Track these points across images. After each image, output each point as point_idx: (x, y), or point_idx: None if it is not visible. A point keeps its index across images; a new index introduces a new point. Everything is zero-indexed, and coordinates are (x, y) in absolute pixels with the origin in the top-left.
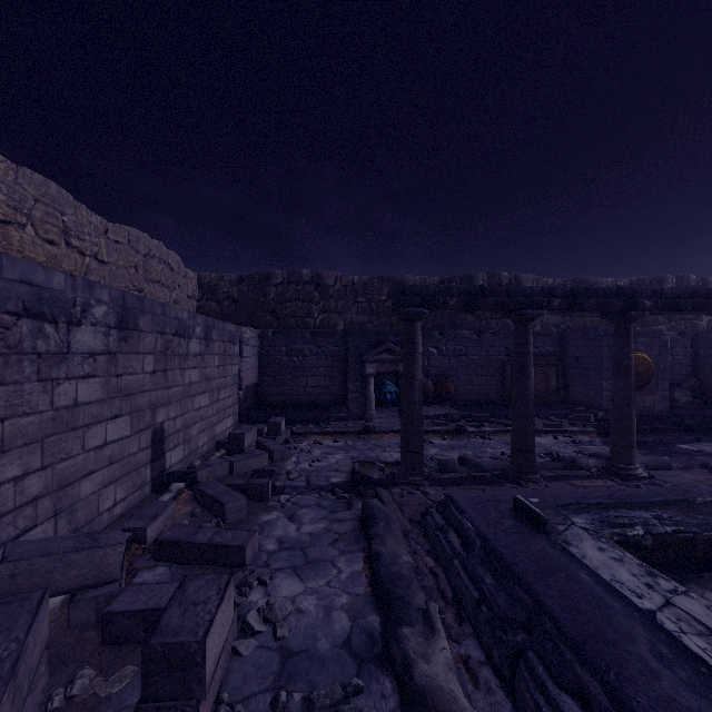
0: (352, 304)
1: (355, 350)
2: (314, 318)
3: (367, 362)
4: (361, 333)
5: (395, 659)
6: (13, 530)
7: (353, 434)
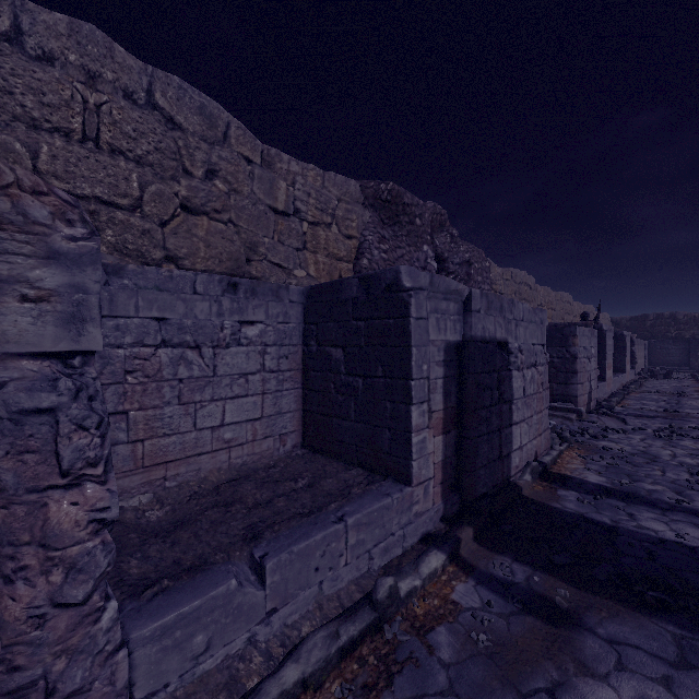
0: (693, 326)
1: (693, 348)
2: (671, 333)
3: (698, 351)
4: (695, 342)
5: (693, 377)
6: (638, 368)
7: (691, 373)
